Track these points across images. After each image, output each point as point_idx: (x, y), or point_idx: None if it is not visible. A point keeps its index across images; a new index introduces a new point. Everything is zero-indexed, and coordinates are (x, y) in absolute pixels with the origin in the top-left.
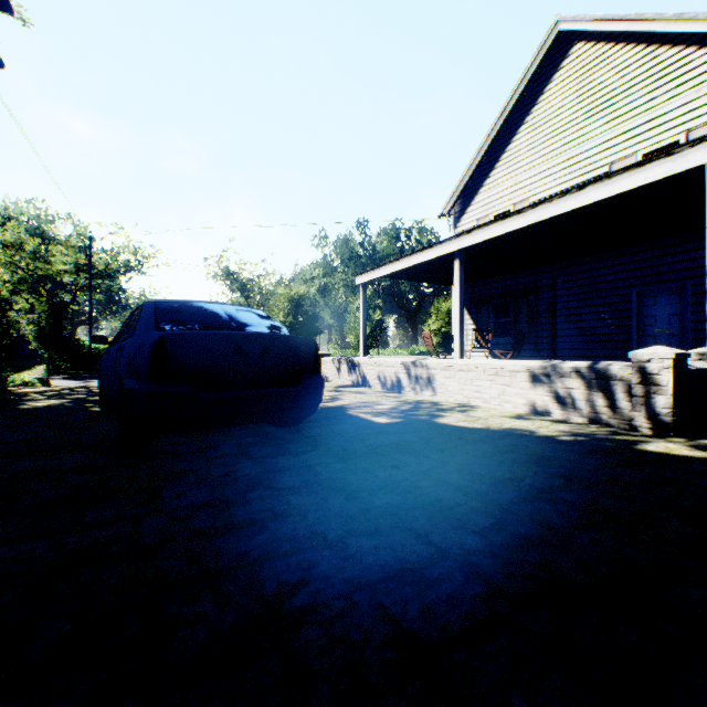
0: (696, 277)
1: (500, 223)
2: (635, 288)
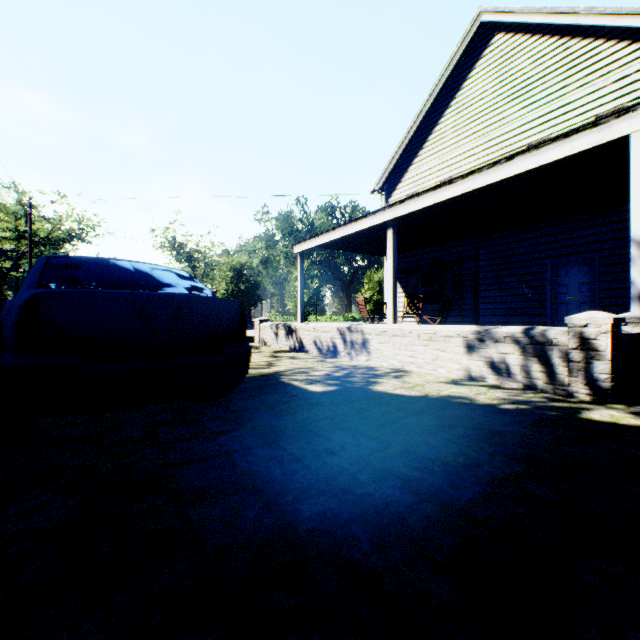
0: (604, 250)
1: (432, 193)
2: (550, 260)
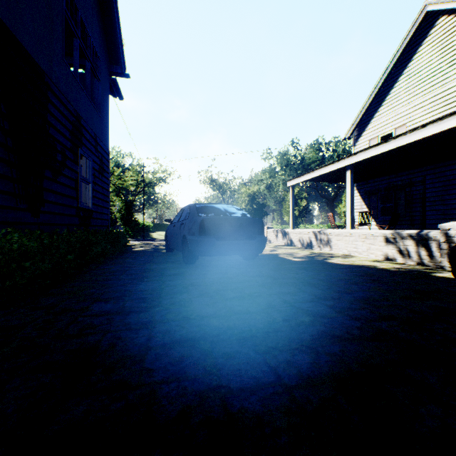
0: None
1: (374, 148)
2: None
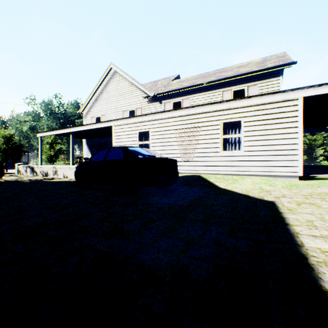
0: None
1: (81, 127)
2: None
